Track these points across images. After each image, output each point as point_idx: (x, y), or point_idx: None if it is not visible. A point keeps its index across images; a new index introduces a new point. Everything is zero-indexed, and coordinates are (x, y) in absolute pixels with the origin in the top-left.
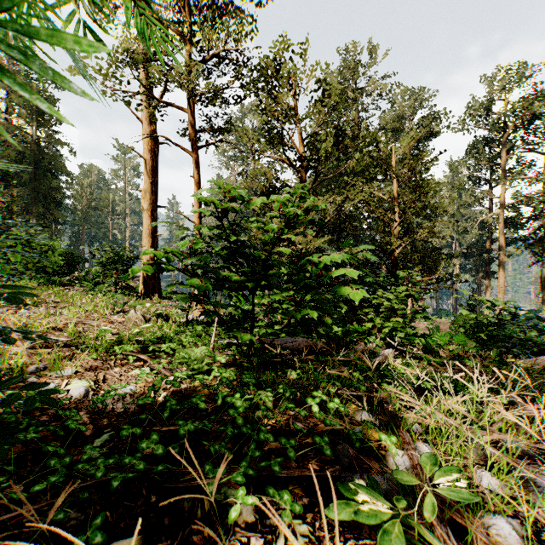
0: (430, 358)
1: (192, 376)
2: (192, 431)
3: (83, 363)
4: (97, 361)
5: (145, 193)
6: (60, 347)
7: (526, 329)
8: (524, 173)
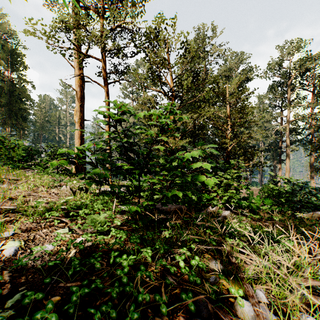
0: (252, 215)
1: (96, 235)
2: (83, 295)
3: (22, 225)
4: (33, 223)
5: (76, 112)
6: (10, 212)
7: (309, 196)
8: (301, 102)
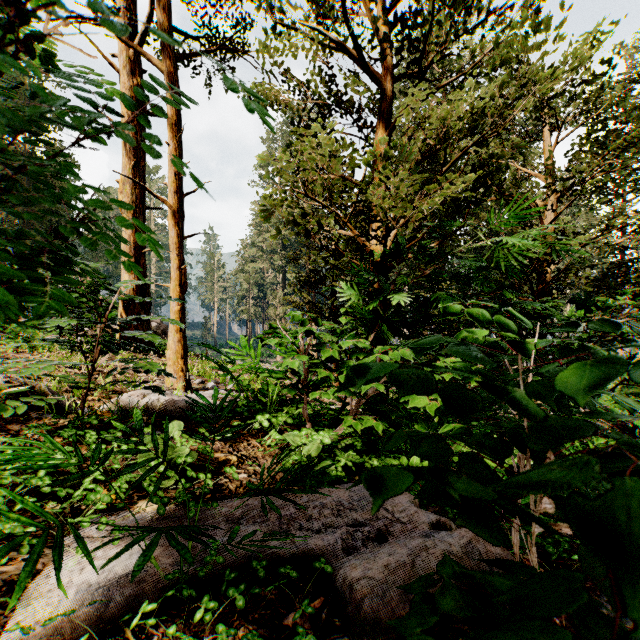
0: None
1: None
2: None
3: None
4: None
5: (123, 185)
6: None
7: None
8: None
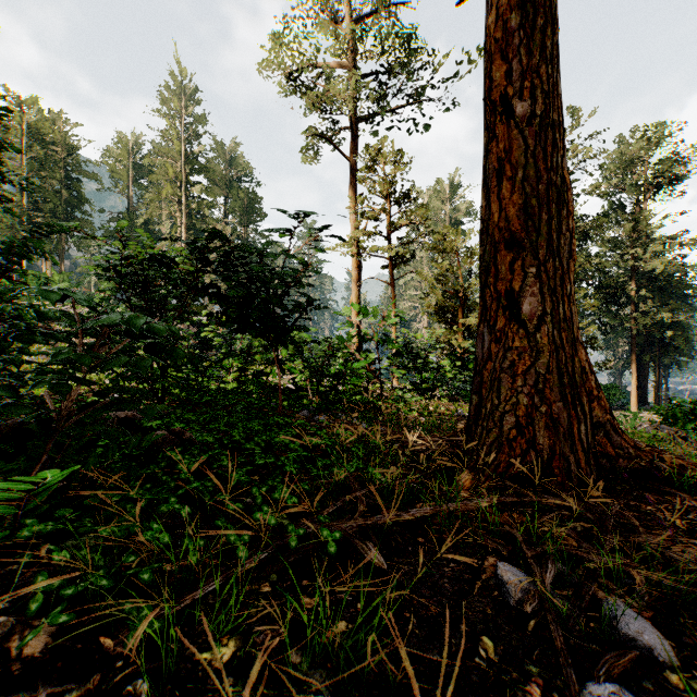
0: None
1: None
2: None
3: None
4: None
5: (352, 299)
6: None
7: None
8: None
